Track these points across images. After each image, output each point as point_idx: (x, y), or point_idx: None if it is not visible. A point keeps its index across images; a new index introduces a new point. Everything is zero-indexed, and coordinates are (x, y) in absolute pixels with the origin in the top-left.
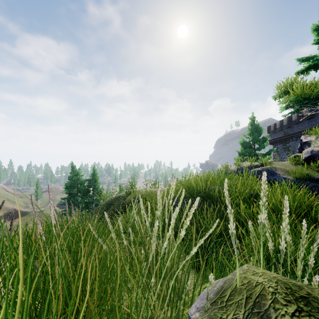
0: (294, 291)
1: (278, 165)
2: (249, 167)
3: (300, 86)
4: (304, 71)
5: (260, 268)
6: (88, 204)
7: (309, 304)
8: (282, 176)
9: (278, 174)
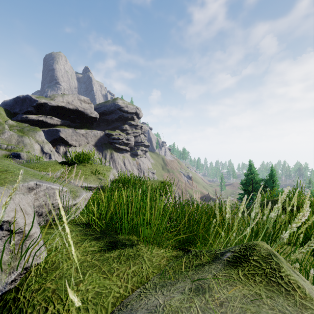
0: (255, 247)
1: None
2: None
3: None
4: None
5: (265, 243)
6: None
7: (252, 250)
8: None
9: None
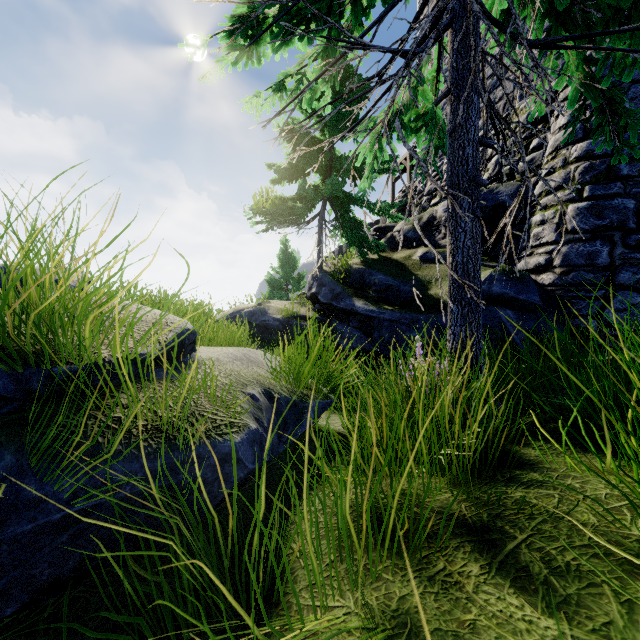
0: None
1: (276, 303)
2: (245, 308)
3: (260, 197)
4: (279, 181)
5: None
6: None
7: None
8: (272, 316)
9: (269, 314)
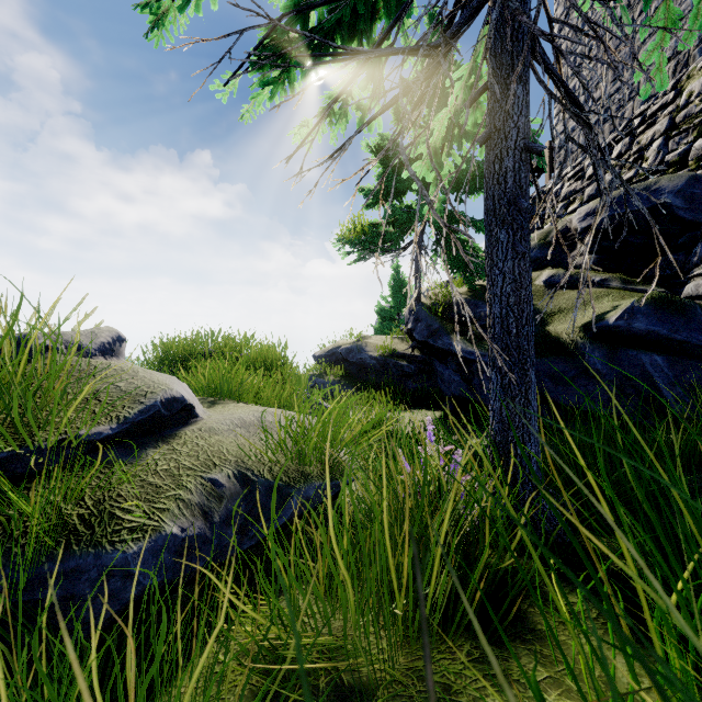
0: None
1: (375, 339)
2: (344, 344)
3: (348, 226)
4: (372, 205)
5: None
6: None
7: None
8: (369, 354)
9: (366, 351)
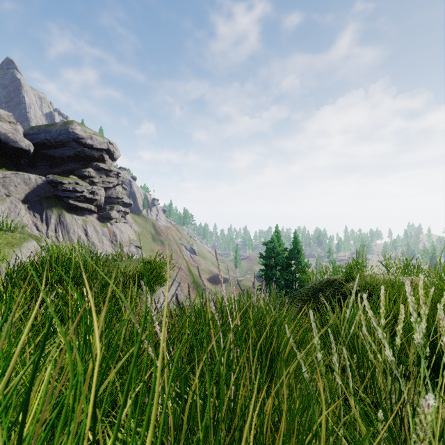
0: None
1: None
2: None
3: None
4: None
5: None
6: (290, 283)
7: None
8: None
9: None
